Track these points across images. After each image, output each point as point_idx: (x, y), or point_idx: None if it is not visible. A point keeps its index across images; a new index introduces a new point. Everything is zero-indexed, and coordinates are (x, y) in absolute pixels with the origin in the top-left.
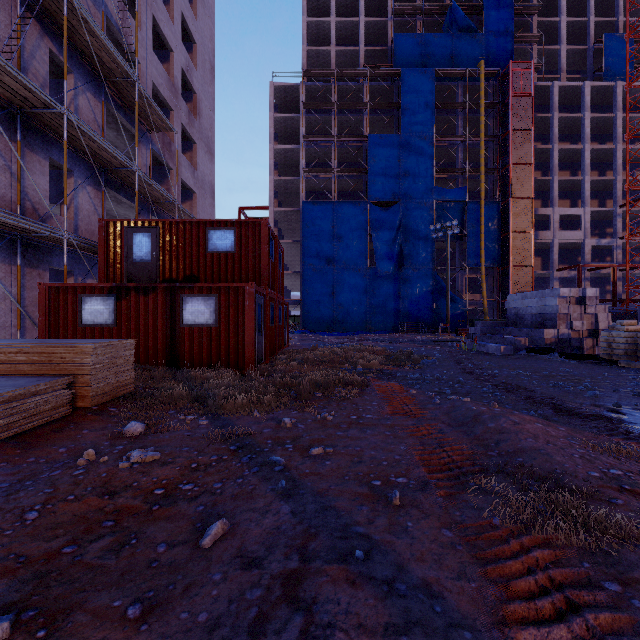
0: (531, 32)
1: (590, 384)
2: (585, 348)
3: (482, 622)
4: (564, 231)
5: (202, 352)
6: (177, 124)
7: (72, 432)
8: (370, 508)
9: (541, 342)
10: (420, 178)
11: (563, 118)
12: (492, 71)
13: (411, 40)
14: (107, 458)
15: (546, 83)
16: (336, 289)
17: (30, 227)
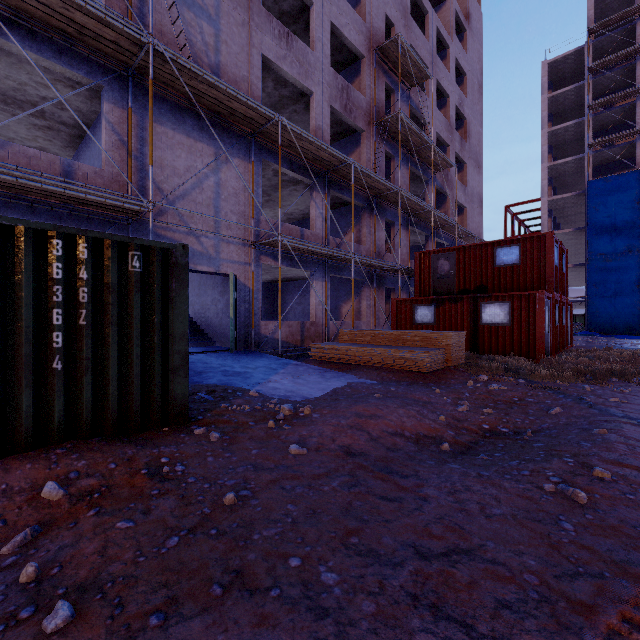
0: None
1: None
2: None
3: None
4: None
5: (497, 344)
6: (452, 155)
7: (450, 375)
8: None
9: None
10: None
11: None
12: None
13: None
14: (479, 385)
15: None
16: None
17: (387, 266)
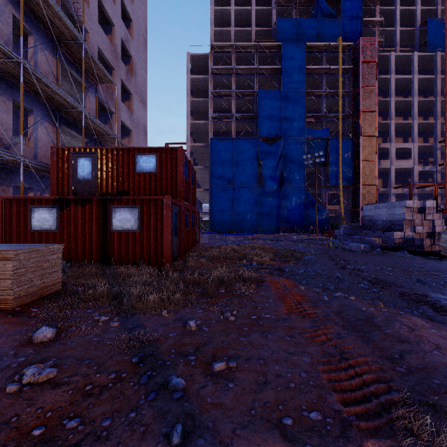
0: (375, 17)
1: (446, 279)
2: (425, 246)
3: None
4: (399, 160)
5: (128, 252)
6: (118, 80)
7: None
8: None
9: (391, 242)
10: (295, 122)
11: (398, 79)
12: (347, 45)
13: (289, 23)
14: None
15: (386, 53)
16: (235, 202)
17: None
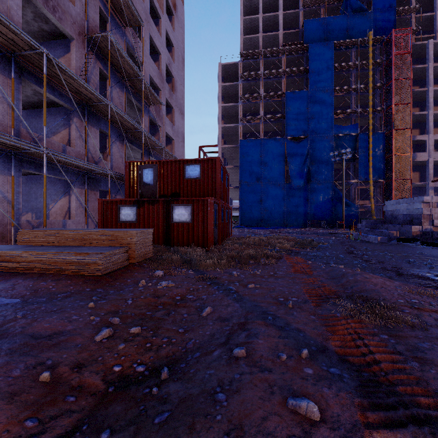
0: (411, 5)
1: (434, 261)
2: None
3: (319, 340)
4: None
5: (183, 237)
6: (163, 98)
7: (130, 273)
8: (277, 307)
9: (409, 234)
10: (323, 119)
11: (437, 67)
12: (378, 38)
13: (316, 23)
14: (151, 284)
15: (423, 42)
16: (263, 198)
17: (94, 169)
